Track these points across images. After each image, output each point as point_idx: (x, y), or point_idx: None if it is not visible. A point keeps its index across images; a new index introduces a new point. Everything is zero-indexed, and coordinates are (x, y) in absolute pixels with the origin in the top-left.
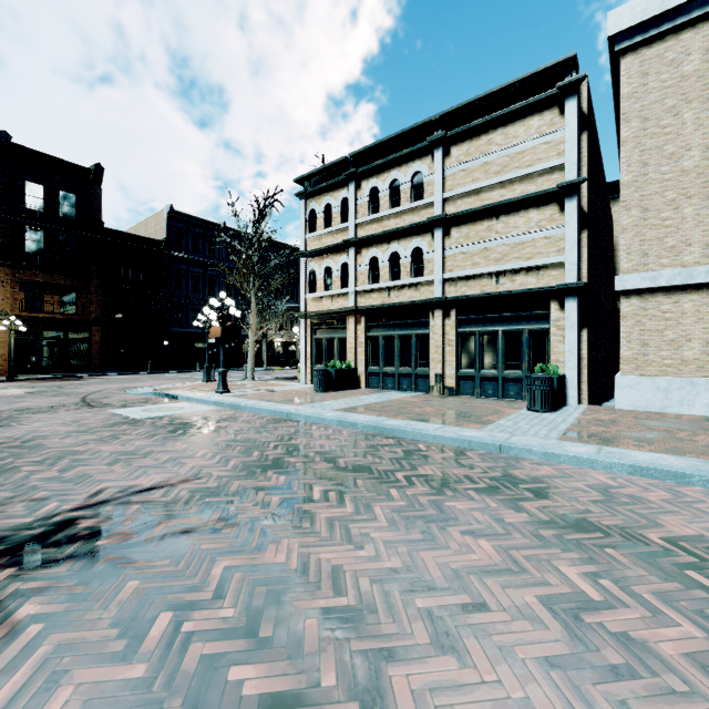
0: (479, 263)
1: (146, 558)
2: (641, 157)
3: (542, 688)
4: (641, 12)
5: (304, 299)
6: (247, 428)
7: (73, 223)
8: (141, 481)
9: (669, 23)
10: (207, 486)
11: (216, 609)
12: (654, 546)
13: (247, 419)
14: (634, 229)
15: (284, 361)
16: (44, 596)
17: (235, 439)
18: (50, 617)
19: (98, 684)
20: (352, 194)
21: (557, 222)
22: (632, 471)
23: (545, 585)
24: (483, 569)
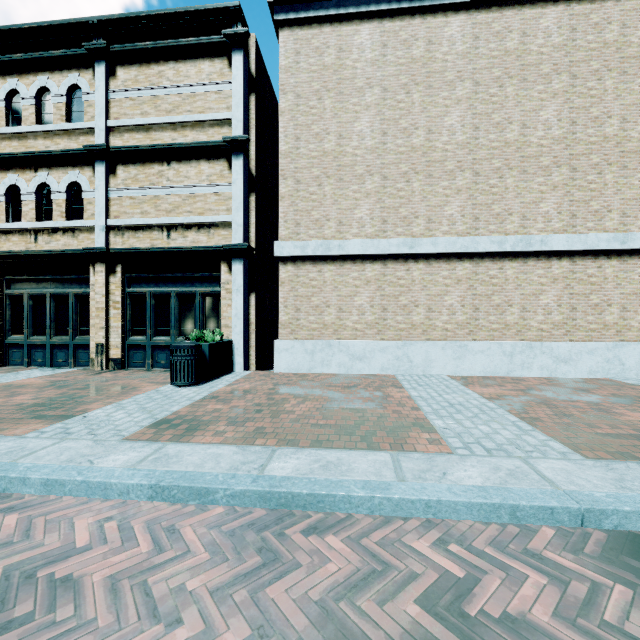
0: (149, 212)
1: None
2: (295, 131)
3: None
4: None
5: None
6: None
7: None
8: None
9: (315, 12)
10: None
11: None
12: None
13: None
14: (290, 199)
15: None
16: None
17: None
18: None
19: None
20: None
21: (227, 179)
22: (152, 494)
23: None
24: None
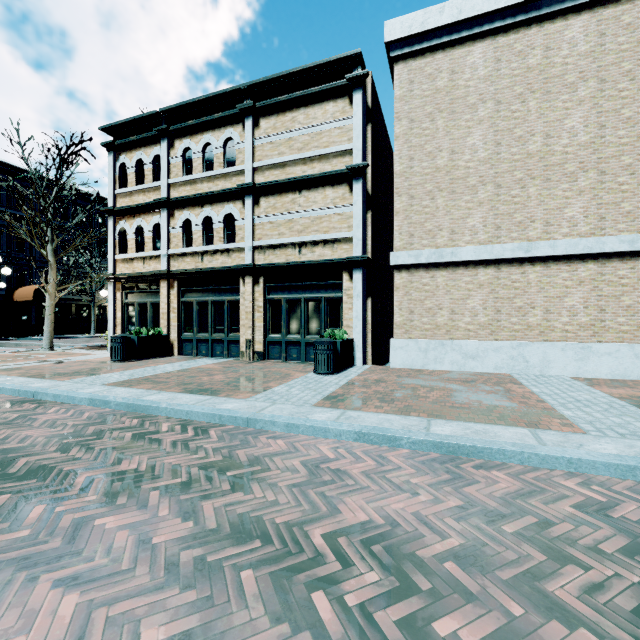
0: (284, 233)
1: None
2: (409, 152)
3: None
4: (408, 28)
5: (112, 260)
6: None
7: None
8: None
9: (428, 43)
10: None
11: None
12: (307, 552)
13: None
14: (404, 213)
15: None
16: None
17: None
18: None
19: None
20: (165, 152)
21: (348, 201)
22: (357, 437)
23: None
24: None
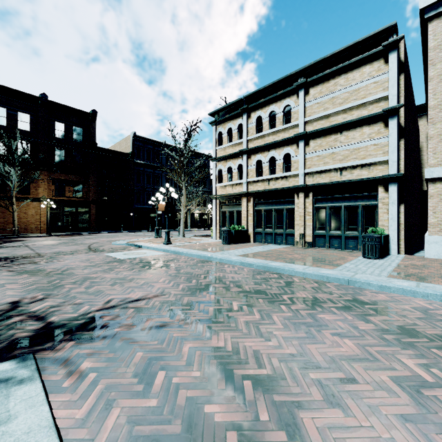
0: (328, 162)
1: (144, 340)
2: None
3: (401, 433)
4: None
5: (214, 187)
6: (185, 265)
7: (80, 144)
8: (131, 295)
9: None
10: (169, 300)
11: (189, 371)
12: None
13: (184, 260)
14: (438, 137)
15: (200, 225)
16: (93, 358)
17: (180, 272)
18: (99, 369)
19: (132, 408)
20: (245, 121)
21: (383, 134)
22: None
23: (393, 370)
24: (350, 358)
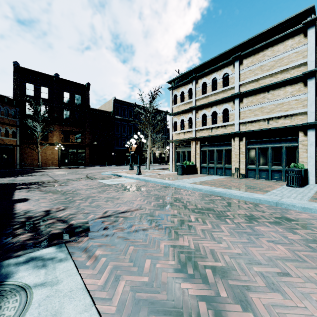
0: (258, 114)
1: (133, 238)
2: None
3: None
4: None
5: (171, 134)
6: (153, 189)
7: (79, 107)
8: (120, 209)
9: None
10: (146, 212)
11: (167, 260)
12: None
13: (152, 186)
14: None
15: (160, 161)
16: (102, 248)
17: (150, 194)
18: (107, 256)
19: (132, 281)
20: (194, 86)
21: (302, 91)
22: None
23: None
24: (283, 258)
